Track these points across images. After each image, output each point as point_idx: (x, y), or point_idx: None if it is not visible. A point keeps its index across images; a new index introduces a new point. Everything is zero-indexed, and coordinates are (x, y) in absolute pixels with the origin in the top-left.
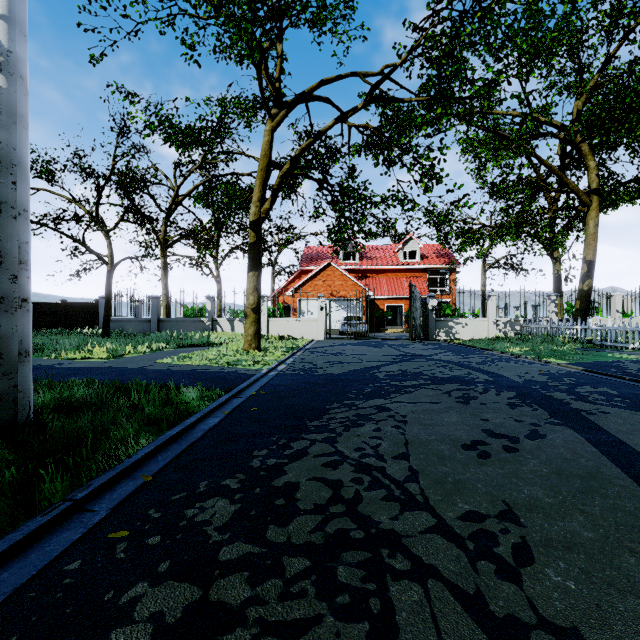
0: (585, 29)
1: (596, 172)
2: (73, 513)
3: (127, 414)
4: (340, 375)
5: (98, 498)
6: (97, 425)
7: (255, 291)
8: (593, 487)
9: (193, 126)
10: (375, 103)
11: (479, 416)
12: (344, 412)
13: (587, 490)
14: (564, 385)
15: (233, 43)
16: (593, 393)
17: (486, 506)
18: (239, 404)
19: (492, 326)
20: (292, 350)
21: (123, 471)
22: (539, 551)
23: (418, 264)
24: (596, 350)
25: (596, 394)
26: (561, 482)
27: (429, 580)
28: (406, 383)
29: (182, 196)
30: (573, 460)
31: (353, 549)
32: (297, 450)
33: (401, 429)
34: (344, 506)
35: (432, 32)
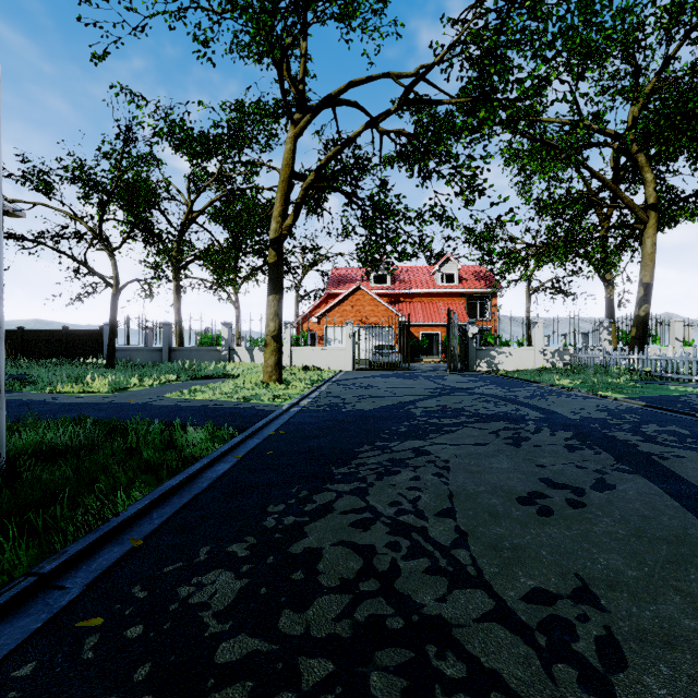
0: (642, 27)
1: (654, 185)
2: (38, 591)
3: (121, 460)
4: (371, 411)
5: (72, 570)
6: (84, 473)
7: (276, 317)
8: (684, 555)
9: (207, 133)
10: (409, 110)
11: (534, 461)
12: (376, 456)
13: (677, 559)
14: (627, 423)
15: (252, 41)
16: (661, 433)
17: (555, 582)
18: (254, 446)
19: (539, 356)
20: (317, 382)
21: (108, 533)
22: (631, 648)
23: (456, 288)
24: (656, 382)
25: (665, 434)
26: (644, 548)
27: (492, 694)
28: (446, 421)
29: (196, 212)
30: (653, 518)
31: (390, 645)
32: (320, 505)
33: (444, 478)
34: (378, 582)
35: (474, 25)
